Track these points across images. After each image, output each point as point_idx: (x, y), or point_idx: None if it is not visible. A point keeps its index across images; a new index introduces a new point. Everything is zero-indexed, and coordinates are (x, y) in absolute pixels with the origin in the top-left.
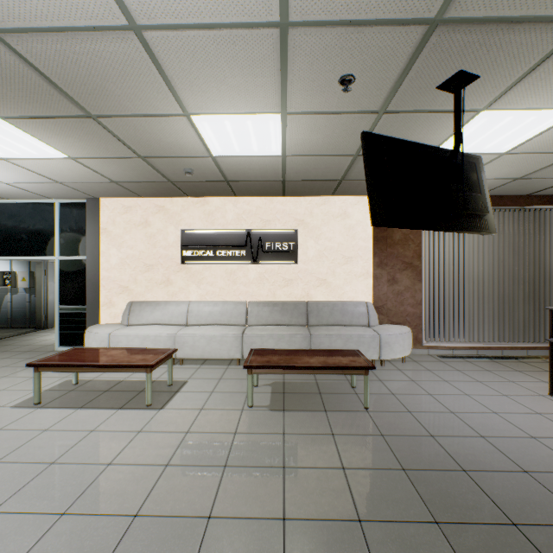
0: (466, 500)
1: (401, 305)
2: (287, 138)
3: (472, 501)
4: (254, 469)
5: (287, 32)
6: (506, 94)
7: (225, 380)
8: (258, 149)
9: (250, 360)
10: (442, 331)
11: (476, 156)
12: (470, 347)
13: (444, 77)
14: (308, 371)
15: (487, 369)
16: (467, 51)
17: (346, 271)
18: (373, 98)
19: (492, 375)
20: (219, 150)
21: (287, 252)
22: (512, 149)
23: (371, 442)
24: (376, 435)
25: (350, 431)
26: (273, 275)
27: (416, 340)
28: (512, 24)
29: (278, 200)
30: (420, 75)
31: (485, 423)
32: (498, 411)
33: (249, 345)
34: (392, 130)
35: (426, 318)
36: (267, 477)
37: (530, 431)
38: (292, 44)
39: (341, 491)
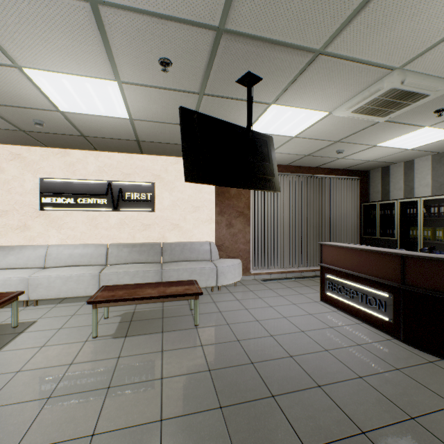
0: (247, 385)
1: (236, 243)
2: (129, 104)
3: (250, 385)
4: (79, 395)
5: (99, 8)
6: (283, 95)
7: (77, 316)
8: (105, 110)
9: (96, 296)
10: (264, 261)
11: (269, 136)
12: (282, 272)
13: (239, 74)
14: (148, 300)
15: (289, 286)
16: (249, 58)
17: (194, 218)
18: (192, 82)
19: (291, 290)
20: (65, 106)
21: (145, 201)
22: (298, 135)
23: (192, 353)
24: (197, 346)
25: (177, 346)
26: (133, 220)
27: (246, 269)
28: (273, 45)
29: (138, 157)
30: (221, 69)
31: (276, 326)
32: (287, 316)
33: (106, 282)
34: (214, 110)
35: (253, 252)
36: (89, 399)
37: (302, 327)
38: (107, 20)
39: (154, 398)
